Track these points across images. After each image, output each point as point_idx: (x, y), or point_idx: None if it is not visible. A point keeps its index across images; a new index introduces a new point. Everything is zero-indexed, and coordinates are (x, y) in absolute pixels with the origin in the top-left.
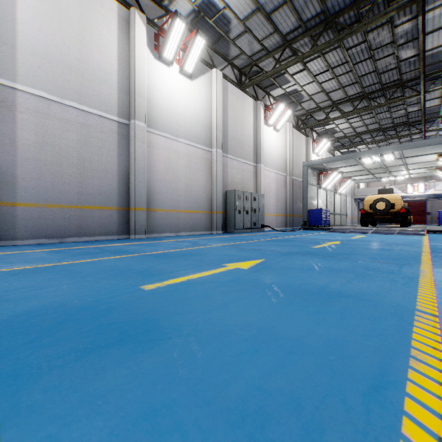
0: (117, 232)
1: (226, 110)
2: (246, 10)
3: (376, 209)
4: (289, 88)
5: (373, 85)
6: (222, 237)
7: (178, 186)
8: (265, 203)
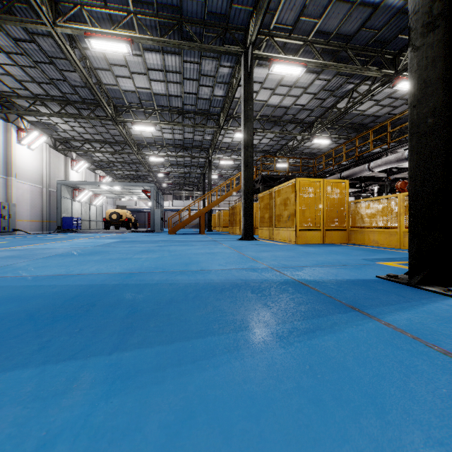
0: None
1: None
2: None
3: (112, 218)
4: (43, 120)
5: (111, 139)
6: None
7: None
8: (18, 210)
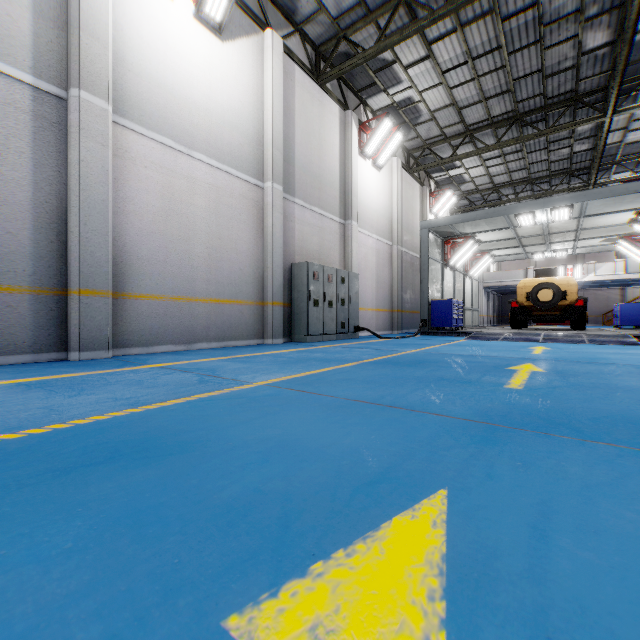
0: (32, 346)
1: (292, 116)
2: None
3: (537, 301)
4: (398, 95)
5: (533, 100)
6: (281, 353)
7: (192, 249)
8: (359, 289)
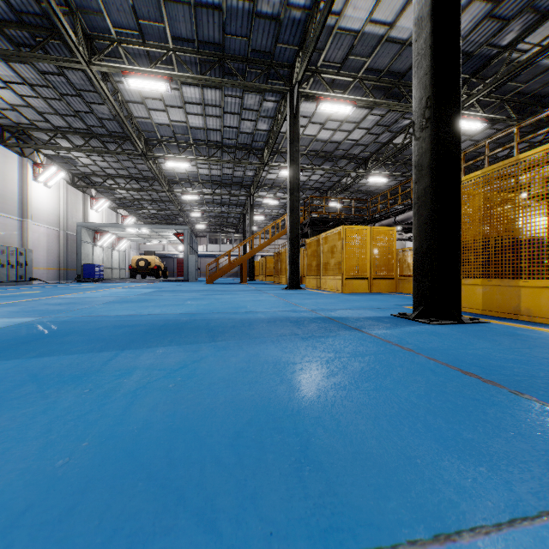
0: None
1: None
2: (18, 102)
3: (139, 266)
4: (62, 153)
5: (138, 174)
6: None
7: None
8: (34, 257)
